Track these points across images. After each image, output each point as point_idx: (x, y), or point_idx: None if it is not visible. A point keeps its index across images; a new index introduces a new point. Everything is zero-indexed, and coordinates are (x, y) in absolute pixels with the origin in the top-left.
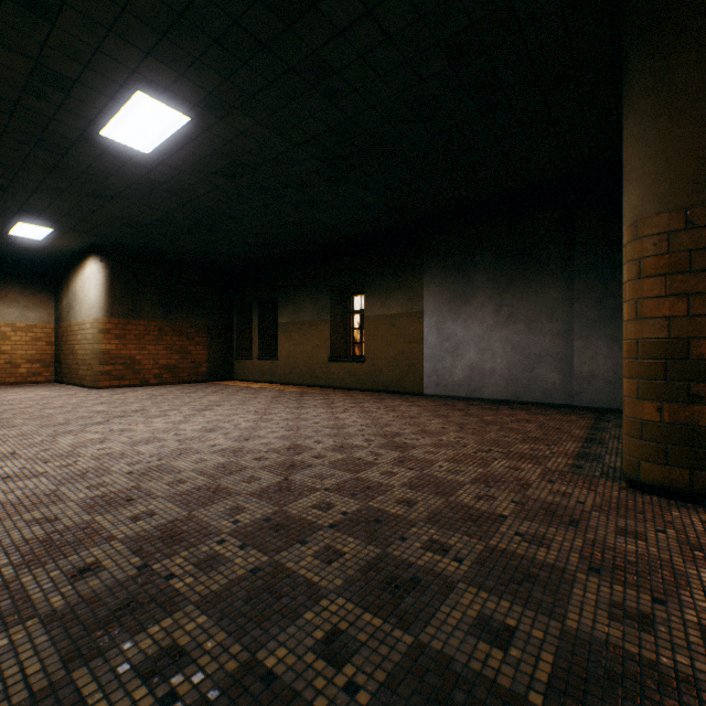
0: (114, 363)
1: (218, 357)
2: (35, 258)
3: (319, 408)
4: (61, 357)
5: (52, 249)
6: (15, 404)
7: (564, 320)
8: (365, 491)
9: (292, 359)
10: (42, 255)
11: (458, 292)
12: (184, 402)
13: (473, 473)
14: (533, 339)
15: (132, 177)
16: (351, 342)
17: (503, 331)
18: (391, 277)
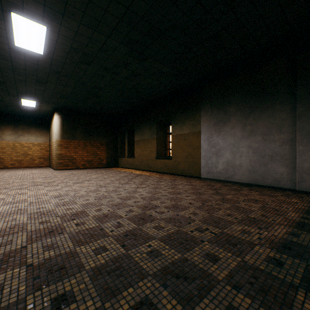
0: (64, 159)
1: (111, 157)
2: (40, 115)
3: (134, 184)
4: (50, 156)
5: (42, 111)
6: (13, 176)
7: (289, 132)
8: (53, 273)
9: (140, 157)
10: (41, 114)
11: (219, 119)
12: (78, 178)
13: (168, 260)
14: (267, 145)
15: (46, 69)
16: (167, 149)
17: (247, 141)
18: (184, 113)
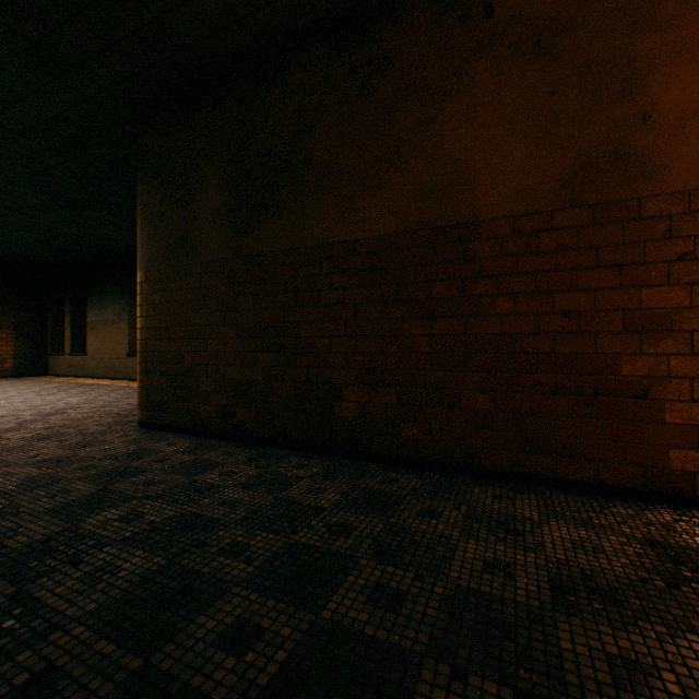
0: None
1: (29, 353)
2: None
3: (66, 395)
4: None
5: None
6: None
7: None
8: None
9: (99, 354)
10: None
11: None
12: None
13: (59, 424)
14: None
15: None
16: None
17: None
18: None
